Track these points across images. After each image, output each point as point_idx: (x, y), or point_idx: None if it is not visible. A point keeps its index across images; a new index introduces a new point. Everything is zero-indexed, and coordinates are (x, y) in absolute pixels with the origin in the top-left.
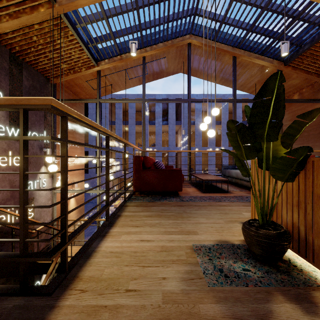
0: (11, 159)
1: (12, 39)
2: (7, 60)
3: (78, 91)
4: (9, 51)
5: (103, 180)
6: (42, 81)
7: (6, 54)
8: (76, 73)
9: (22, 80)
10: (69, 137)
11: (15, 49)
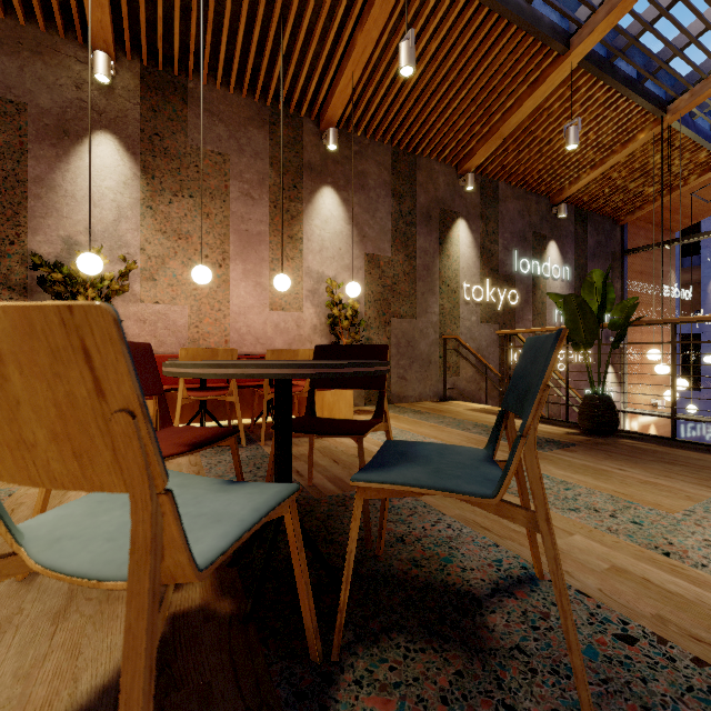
0: (576, 355)
1: (582, 192)
2: (572, 221)
3: (665, 219)
4: (574, 208)
5: (704, 408)
6: (608, 229)
7: (571, 214)
8: (673, 191)
9: (586, 240)
10: (646, 313)
11: (581, 201)
